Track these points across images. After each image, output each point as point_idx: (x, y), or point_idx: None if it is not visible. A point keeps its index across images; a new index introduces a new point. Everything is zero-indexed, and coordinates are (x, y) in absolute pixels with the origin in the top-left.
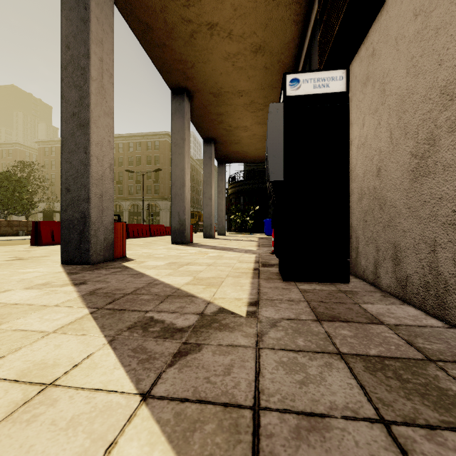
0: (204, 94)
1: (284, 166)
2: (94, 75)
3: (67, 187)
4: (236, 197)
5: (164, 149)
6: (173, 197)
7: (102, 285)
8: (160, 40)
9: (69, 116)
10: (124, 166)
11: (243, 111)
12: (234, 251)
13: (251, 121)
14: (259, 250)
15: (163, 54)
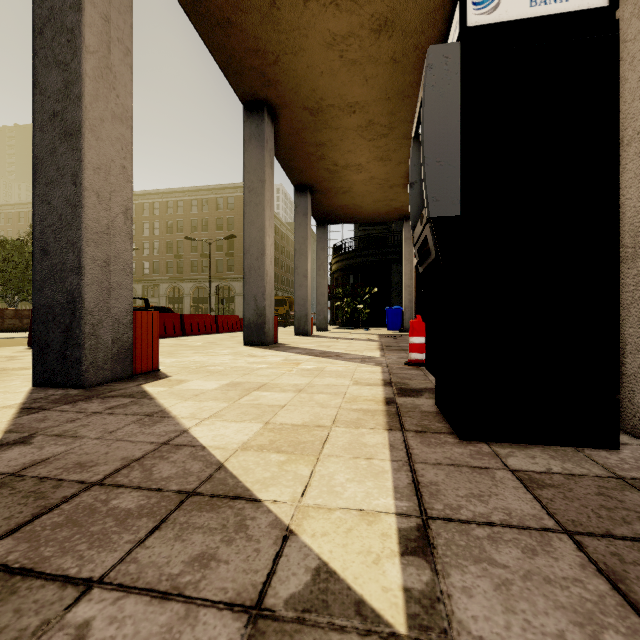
0: (296, 110)
1: (462, 183)
2: (91, 42)
3: (43, 246)
4: (343, 276)
5: (240, 208)
6: (247, 272)
7: (58, 448)
8: (222, 13)
9: (47, 118)
10: (185, 233)
11: (356, 139)
12: (343, 358)
13: (367, 155)
14: (385, 357)
15: (228, 40)
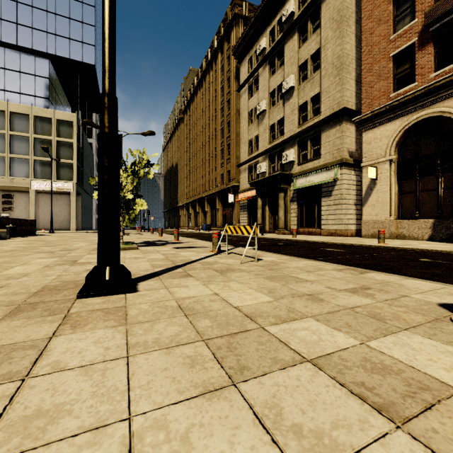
0: None
1: None
2: None
3: None
4: None
5: None
6: None
7: None
8: None
9: None
10: None
11: None
12: None
13: None
14: None
15: None
